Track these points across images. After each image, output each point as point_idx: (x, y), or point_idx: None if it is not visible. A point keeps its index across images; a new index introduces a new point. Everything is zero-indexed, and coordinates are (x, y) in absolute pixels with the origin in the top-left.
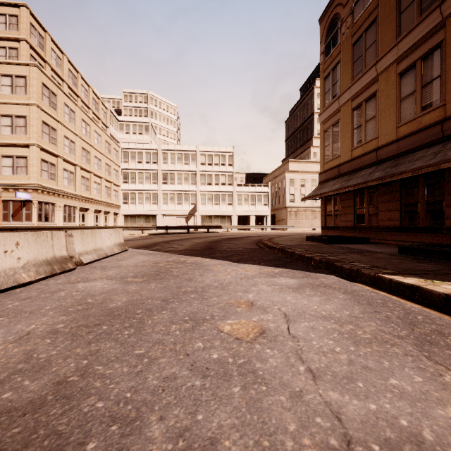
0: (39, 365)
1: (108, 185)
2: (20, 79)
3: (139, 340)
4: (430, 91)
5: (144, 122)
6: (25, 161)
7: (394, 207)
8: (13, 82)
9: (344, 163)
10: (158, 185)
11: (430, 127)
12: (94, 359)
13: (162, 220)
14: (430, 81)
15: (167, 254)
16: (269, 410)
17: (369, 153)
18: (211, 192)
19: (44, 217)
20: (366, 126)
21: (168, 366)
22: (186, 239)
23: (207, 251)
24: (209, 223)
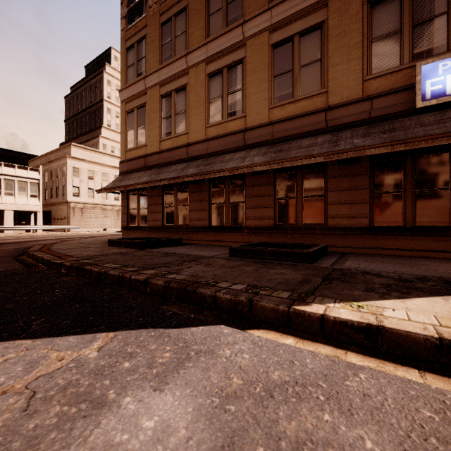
0: None
1: None
2: None
3: None
4: (235, 100)
5: None
6: None
7: (204, 207)
8: None
9: (151, 155)
10: None
11: (235, 134)
12: None
13: None
14: (235, 91)
15: None
16: None
17: (180, 148)
18: None
19: None
20: (176, 118)
21: None
22: None
23: None
24: None
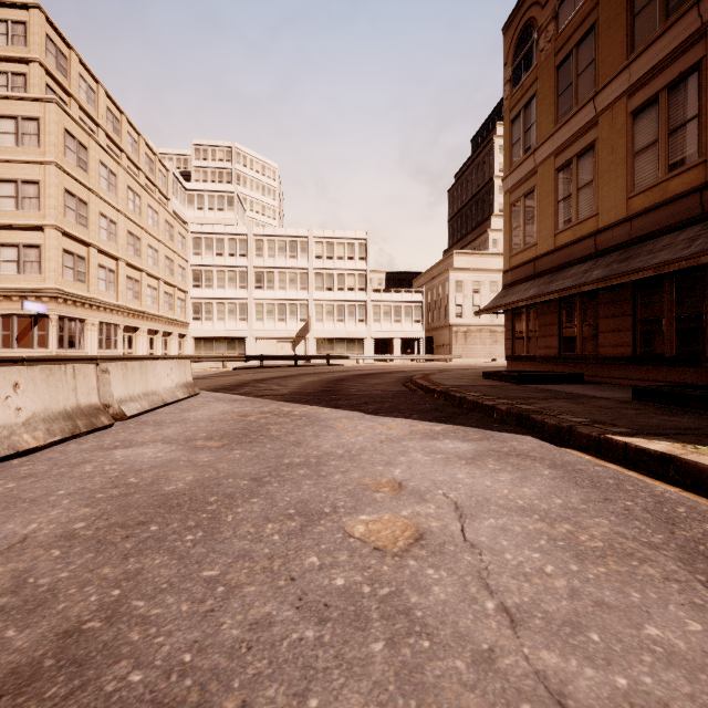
0: (35, 598)
1: (170, 291)
2: (29, 122)
3: (210, 551)
4: (683, 140)
5: (227, 191)
6: (37, 253)
7: (624, 325)
8: (18, 128)
9: (543, 256)
10: (248, 291)
11: (681, 198)
12: (132, 588)
13: (254, 346)
14: (683, 124)
15: (261, 400)
16: (437, 689)
17: (583, 240)
18: (332, 301)
19: (68, 341)
20: (578, 197)
21: (258, 601)
22: (292, 376)
23: (326, 396)
24: (329, 351)
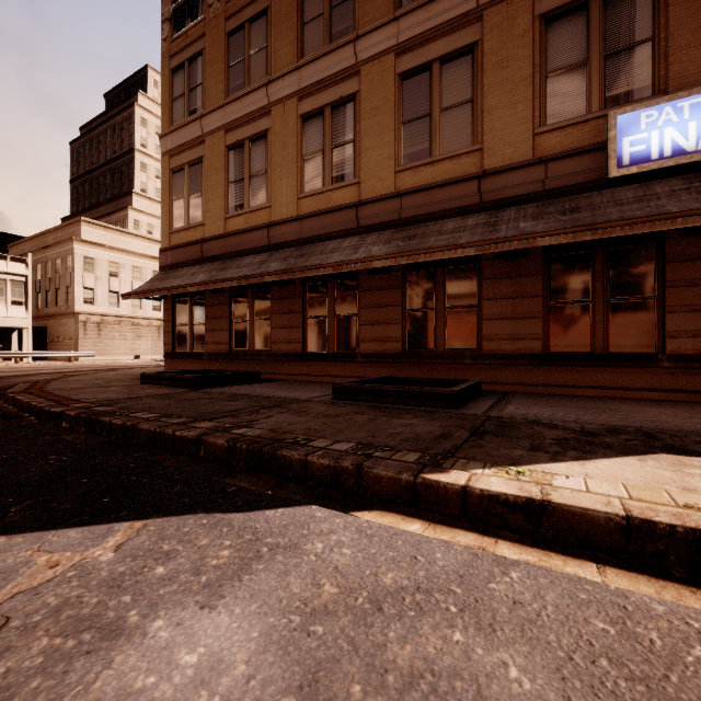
0: None
1: None
2: None
3: None
4: (343, 158)
5: None
6: None
7: (295, 322)
8: None
9: (212, 239)
10: None
11: (343, 210)
12: None
13: None
14: (343, 144)
15: None
16: None
17: (257, 230)
18: None
19: None
20: (251, 183)
21: None
22: None
23: None
24: None
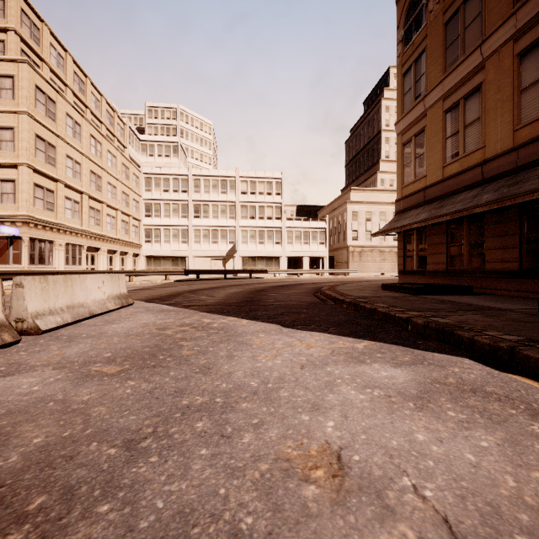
0: None
1: (126, 219)
2: (5, 79)
3: None
4: None
5: (172, 141)
6: (12, 186)
7: (511, 243)
8: None
9: (432, 186)
10: (188, 219)
11: None
12: None
13: (193, 263)
14: None
15: (186, 310)
16: None
17: (471, 170)
18: (255, 227)
19: (39, 258)
20: (465, 133)
21: None
22: (220, 287)
23: (246, 307)
24: (252, 267)
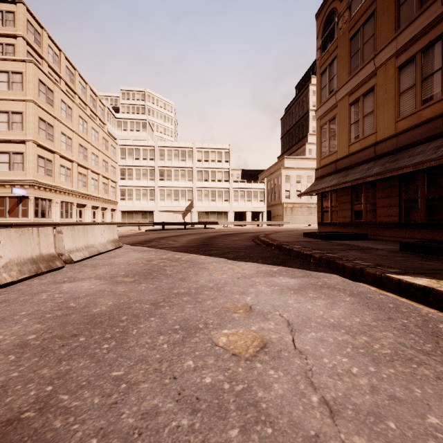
0: None
1: (106, 182)
2: (16, 75)
3: (119, 356)
4: (431, 84)
5: (142, 119)
6: (21, 157)
7: (393, 203)
8: (9, 78)
9: (341, 159)
10: (155, 182)
11: (430, 121)
12: (61, 385)
13: (159, 216)
14: (431, 74)
15: (162, 250)
16: None
17: (367, 149)
18: (208, 188)
19: (41, 213)
20: (363, 121)
21: (149, 395)
22: (182, 235)
23: (203, 248)
24: (206, 219)
